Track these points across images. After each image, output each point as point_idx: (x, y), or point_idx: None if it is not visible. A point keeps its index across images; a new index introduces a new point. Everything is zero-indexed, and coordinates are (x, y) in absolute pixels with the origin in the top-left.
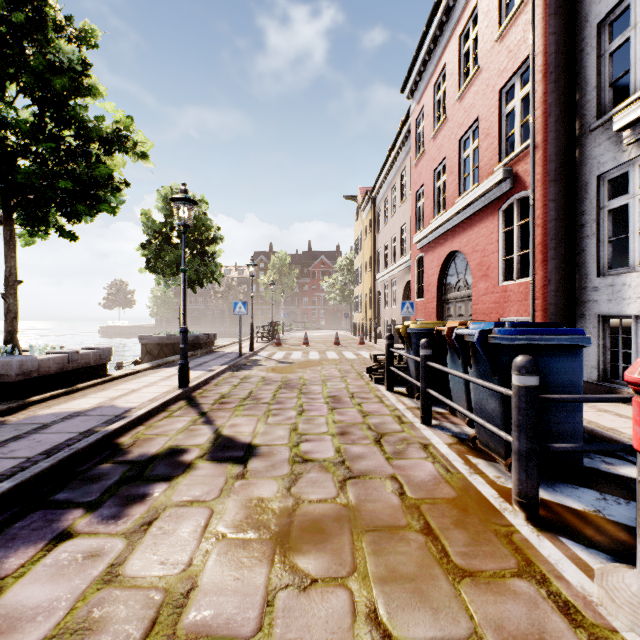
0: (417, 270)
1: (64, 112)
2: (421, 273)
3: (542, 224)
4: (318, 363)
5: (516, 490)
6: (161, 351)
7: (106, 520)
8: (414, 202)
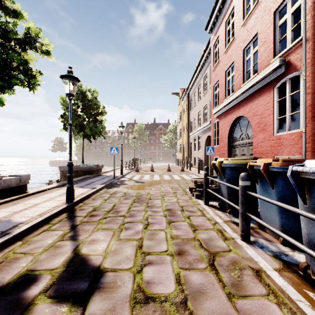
0: (214, 129)
1: None
2: (217, 131)
3: (312, 92)
4: (159, 182)
5: None
6: None
7: None
8: (213, 91)
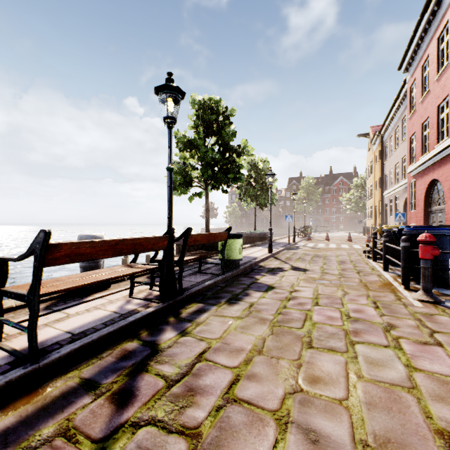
0: (411, 190)
1: (227, 146)
2: (413, 193)
3: None
4: (334, 249)
5: (401, 279)
6: (247, 240)
7: (271, 275)
8: (408, 144)
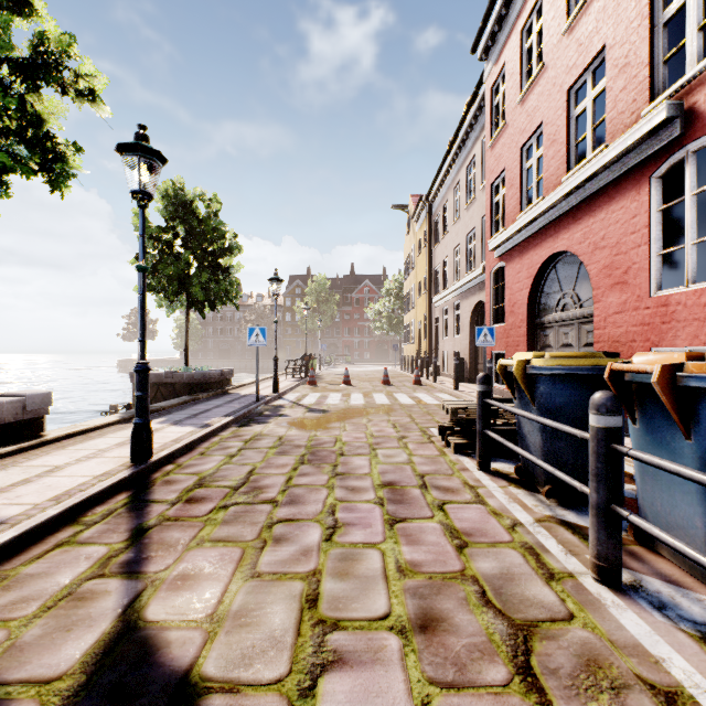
0: (494, 286)
1: None
2: (500, 289)
3: None
4: (362, 412)
5: None
6: (158, 393)
7: None
8: (489, 196)
